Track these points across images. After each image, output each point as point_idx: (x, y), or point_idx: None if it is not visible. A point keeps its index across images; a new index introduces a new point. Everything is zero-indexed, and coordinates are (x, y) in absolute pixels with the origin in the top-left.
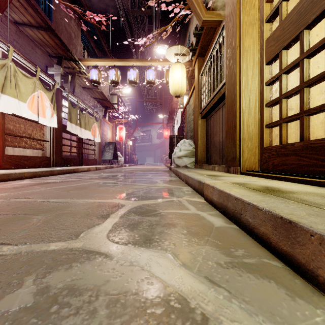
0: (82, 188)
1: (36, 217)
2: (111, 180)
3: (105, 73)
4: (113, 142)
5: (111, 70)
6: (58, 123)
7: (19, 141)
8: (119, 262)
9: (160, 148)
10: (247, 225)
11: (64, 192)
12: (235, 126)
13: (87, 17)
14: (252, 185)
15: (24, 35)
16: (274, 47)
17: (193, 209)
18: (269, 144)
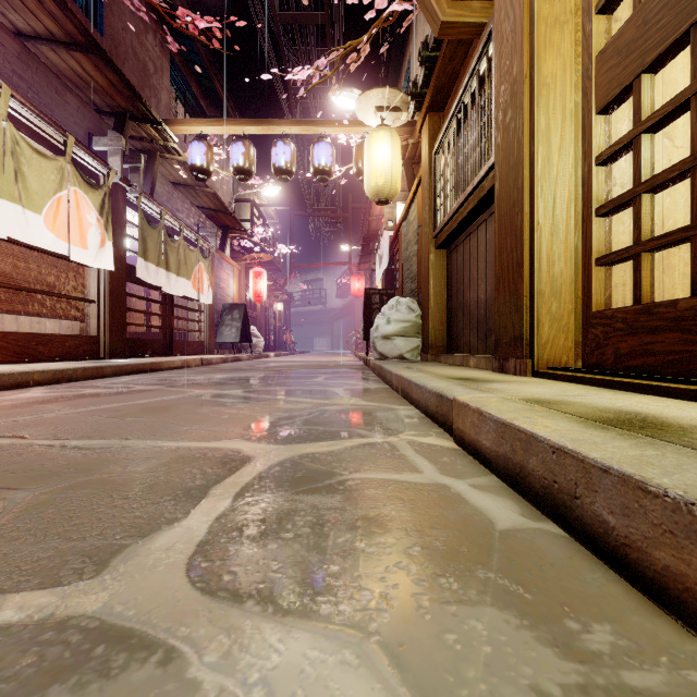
0: (157, 410)
1: (9, 496)
2: (232, 389)
3: (222, 153)
4: (241, 305)
5: (236, 145)
6: (116, 260)
7: (27, 302)
8: (203, 689)
9: (343, 317)
10: (597, 531)
11: (113, 419)
12: (519, 263)
13: (179, 21)
14: (580, 406)
15: (38, 63)
16: (620, 70)
17: (430, 470)
18: (604, 305)
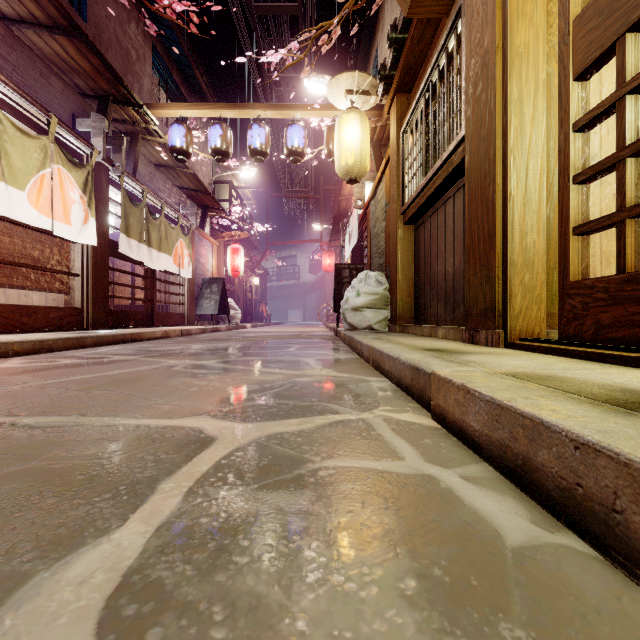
0: (126, 382)
1: None
2: (206, 360)
3: (201, 136)
4: (219, 279)
5: (214, 128)
6: (99, 236)
7: (11, 275)
8: None
9: (315, 291)
10: None
11: (78, 392)
12: (491, 234)
13: (158, 6)
14: (577, 382)
15: (23, 47)
16: (600, 31)
17: (412, 455)
18: (582, 275)
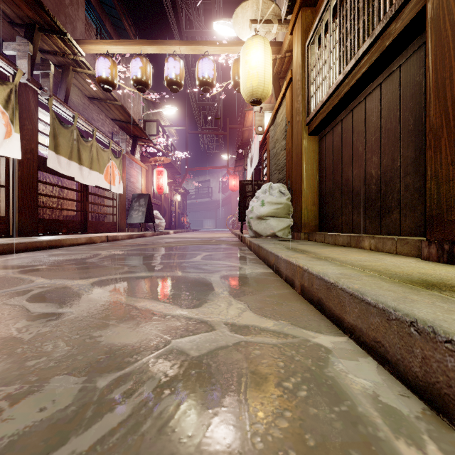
0: None
1: None
2: (86, 277)
3: (127, 72)
4: (146, 195)
5: (135, 61)
6: (26, 151)
7: None
8: None
9: (223, 206)
10: None
11: None
12: None
13: None
14: None
15: None
16: None
17: None
18: None
